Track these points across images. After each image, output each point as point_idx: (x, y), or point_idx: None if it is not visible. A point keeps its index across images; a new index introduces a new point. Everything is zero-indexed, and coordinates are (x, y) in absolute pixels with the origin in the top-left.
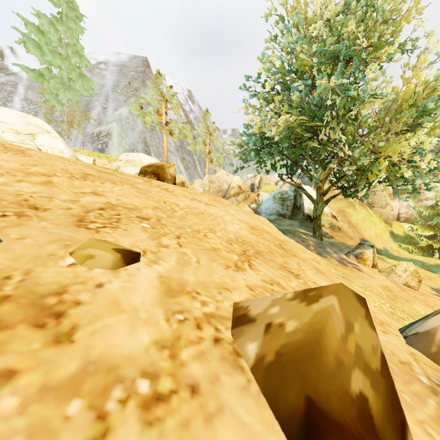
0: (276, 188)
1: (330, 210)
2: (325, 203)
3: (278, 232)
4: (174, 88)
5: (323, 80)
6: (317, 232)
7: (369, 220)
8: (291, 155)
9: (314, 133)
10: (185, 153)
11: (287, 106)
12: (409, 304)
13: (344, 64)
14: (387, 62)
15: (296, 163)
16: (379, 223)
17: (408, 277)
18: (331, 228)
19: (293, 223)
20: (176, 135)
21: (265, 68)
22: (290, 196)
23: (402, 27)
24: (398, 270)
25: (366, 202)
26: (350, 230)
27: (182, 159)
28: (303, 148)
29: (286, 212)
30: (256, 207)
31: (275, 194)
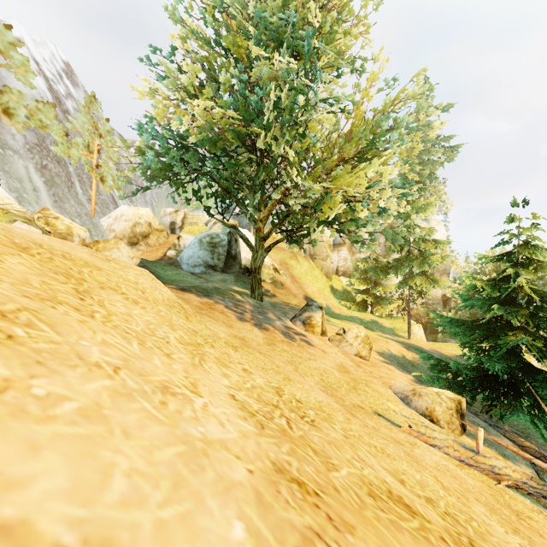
0: (204, 229)
1: (272, 261)
2: (266, 251)
3: (55, 334)
4: (31, 46)
5: (264, 69)
6: (256, 291)
7: (312, 274)
8: (223, 181)
9: (252, 152)
10: (50, 159)
11: (211, 90)
12: (371, 390)
13: (291, 54)
14: (336, 77)
15: (229, 191)
16: (321, 277)
17: (359, 345)
18: (273, 284)
19: (226, 278)
20: (20, 119)
21: (176, 21)
22: (223, 240)
23: (353, 33)
24: (349, 337)
25: (309, 253)
26: (293, 286)
27: (41, 167)
28: (236, 164)
29: (217, 263)
30: (175, 256)
31: (202, 237)
